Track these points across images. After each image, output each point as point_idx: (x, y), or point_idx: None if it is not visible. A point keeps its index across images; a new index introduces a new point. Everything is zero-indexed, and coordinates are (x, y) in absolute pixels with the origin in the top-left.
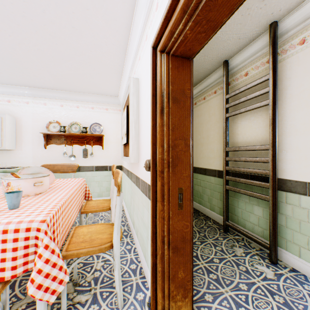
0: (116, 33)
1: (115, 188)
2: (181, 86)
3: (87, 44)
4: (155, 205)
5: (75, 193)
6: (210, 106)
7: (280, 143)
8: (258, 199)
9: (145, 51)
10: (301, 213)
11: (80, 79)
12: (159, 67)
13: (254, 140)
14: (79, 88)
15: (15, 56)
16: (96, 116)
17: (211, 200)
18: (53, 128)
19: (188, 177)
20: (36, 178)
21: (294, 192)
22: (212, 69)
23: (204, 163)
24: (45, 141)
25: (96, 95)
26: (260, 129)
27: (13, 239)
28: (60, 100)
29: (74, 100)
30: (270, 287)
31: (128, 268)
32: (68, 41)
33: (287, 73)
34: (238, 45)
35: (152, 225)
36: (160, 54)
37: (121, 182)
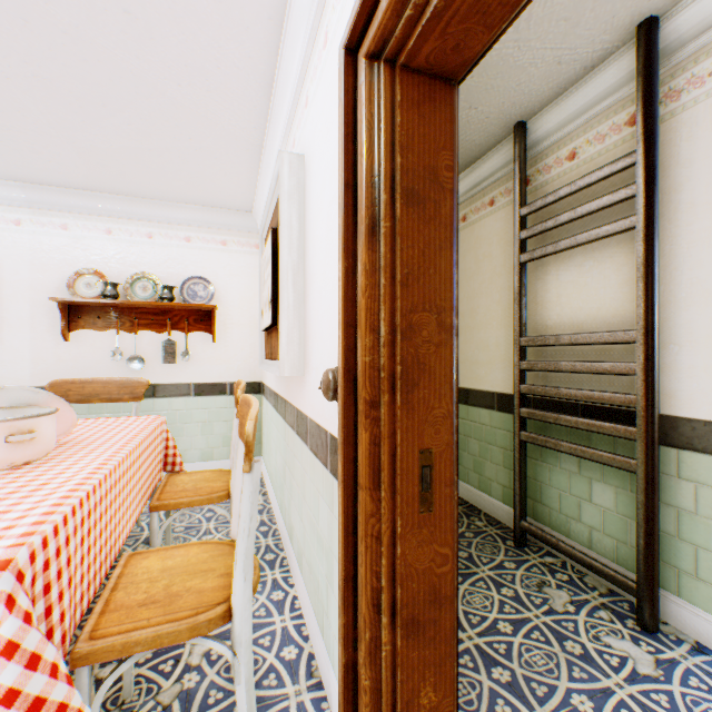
0: (243, 33)
1: (241, 445)
2: (429, 158)
3: (169, 64)
4: (352, 497)
5: (133, 460)
6: (480, 238)
7: (663, 326)
8: (603, 466)
9: (322, 77)
10: None
11: (153, 164)
12: (364, 102)
13: (593, 318)
14: (153, 188)
15: None
16: (196, 260)
17: (481, 467)
18: (85, 287)
19: (446, 419)
20: (14, 421)
21: (701, 450)
22: (487, 143)
23: (464, 376)
24: (65, 321)
25: (196, 206)
26: (609, 292)
27: None
28: (104, 218)
29: (142, 220)
30: (651, 704)
31: (275, 658)
32: (115, 55)
33: (683, 149)
34: (555, 82)
35: (344, 555)
36: (367, 65)
37: (255, 432)
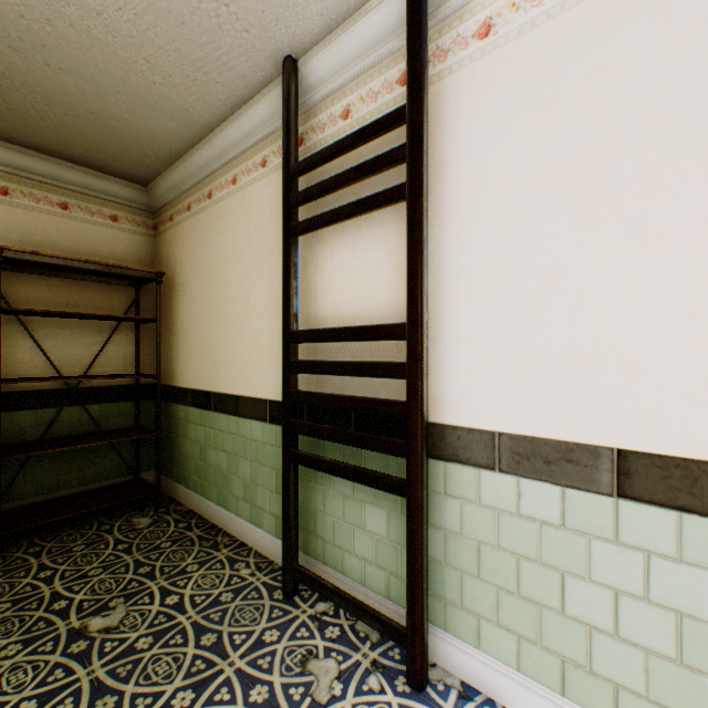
0: None
1: None
2: None
3: None
4: None
5: None
6: (252, 206)
7: (432, 320)
8: None
9: None
10: (483, 521)
11: None
12: None
13: (367, 310)
14: None
15: None
16: None
17: (254, 494)
18: None
19: None
20: None
21: (467, 462)
22: (254, 79)
23: (235, 380)
24: None
25: None
26: (382, 278)
27: None
28: None
29: None
30: None
31: None
32: None
33: (450, 117)
34: (325, 3)
35: None
36: None
37: None
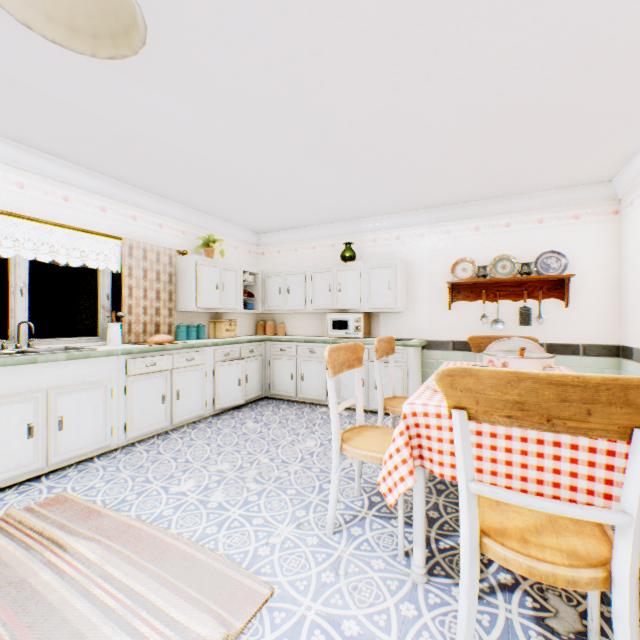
0: None
1: None
2: None
3: (603, 89)
4: None
5: None
6: None
7: None
8: None
9: None
10: None
11: (531, 169)
12: None
13: None
14: (518, 187)
15: (437, 166)
16: (547, 237)
17: None
18: (460, 271)
19: None
20: (544, 359)
21: None
22: None
23: None
24: (449, 296)
25: (549, 191)
26: None
27: (624, 453)
28: (472, 220)
29: (500, 214)
30: None
31: None
32: (555, 103)
33: None
34: None
35: None
36: None
37: None
